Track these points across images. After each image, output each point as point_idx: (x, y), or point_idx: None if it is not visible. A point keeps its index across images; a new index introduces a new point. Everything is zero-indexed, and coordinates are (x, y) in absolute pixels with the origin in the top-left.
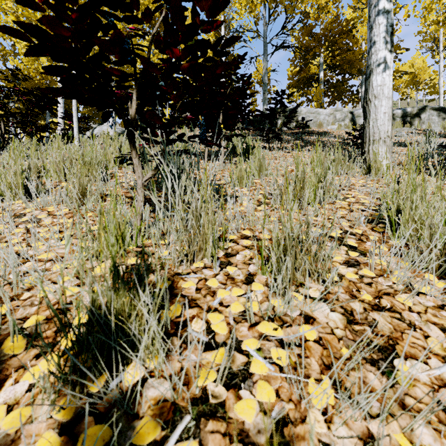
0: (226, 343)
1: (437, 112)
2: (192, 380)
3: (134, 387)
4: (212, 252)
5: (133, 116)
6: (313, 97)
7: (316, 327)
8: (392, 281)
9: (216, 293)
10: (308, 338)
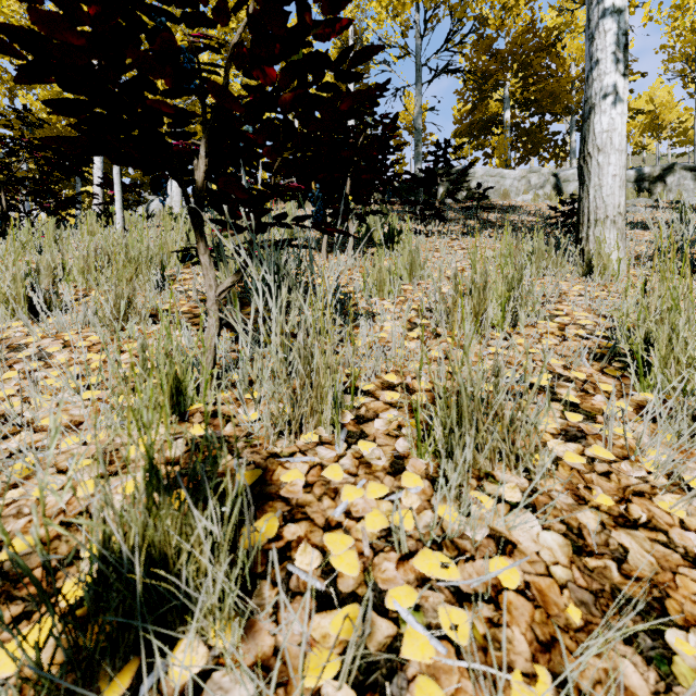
0: (357, 596)
1: (693, 174)
2: (295, 674)
3: (185, 690)
4: (334, 417)
5: (200, 184)
6: (495, 151)
7: (518, 561)
8: (646, 469)
9: (339, 493)
10: (505, 584)
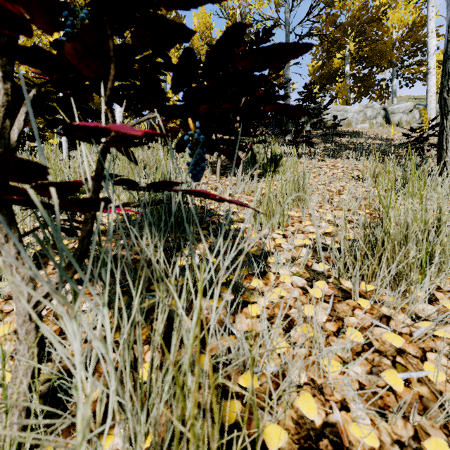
0: None
1: None
2: None
3: None
4: None
5: None
6: (338, 94)
7: None
8: None
9: None
10: None
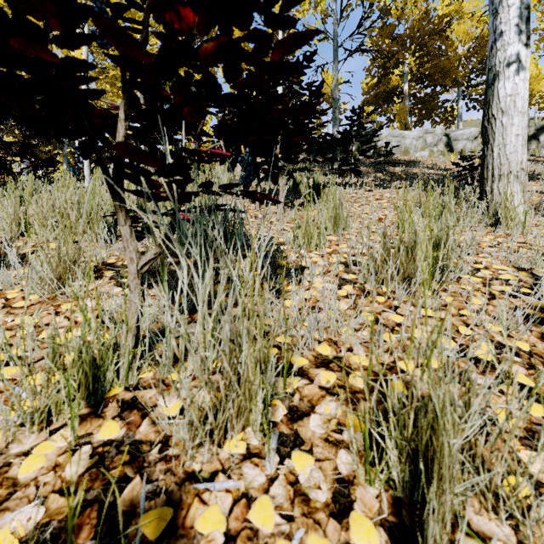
0: None
1: None
2: None
3: None
4: (263, 424)
5: None
6: (396, 116)
7: None
8: None
9: None
10: None
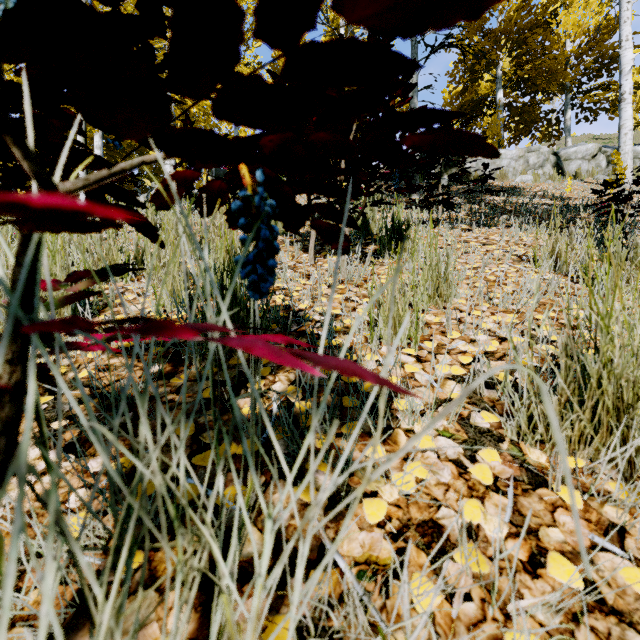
0: None
1: None
2: None
3: None
4: None
5: None
6: (487, 132)
7: None
8: None
9: None
10: None
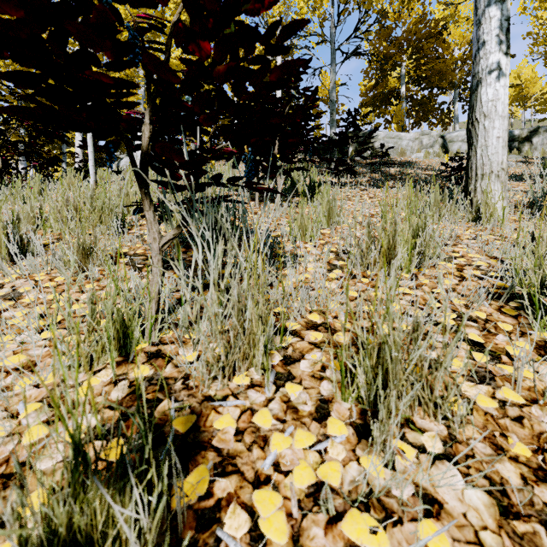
0: None
1: None
2: None
3: None
4: (263, 361)
5: (145, 148)
6: (393, 118)
7: (446, 526)
8: None
9: (268, 442)
10: None
